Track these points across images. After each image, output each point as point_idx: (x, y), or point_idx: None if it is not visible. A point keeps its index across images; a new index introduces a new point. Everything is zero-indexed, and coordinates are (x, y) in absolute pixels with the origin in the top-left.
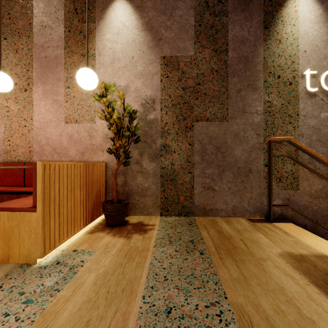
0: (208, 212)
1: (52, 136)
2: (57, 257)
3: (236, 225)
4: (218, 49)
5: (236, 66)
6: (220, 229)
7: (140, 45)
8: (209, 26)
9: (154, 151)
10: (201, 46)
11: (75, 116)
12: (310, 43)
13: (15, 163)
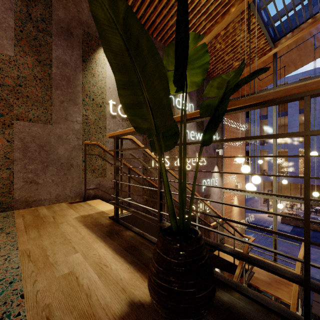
0: (31, 203)
1: None
2: None
3: (55, 208)
4: (41, 61)
5: (60, 82)
6: (38, 214)
7: None
8: (32, 37)
9: None
10: (23, 51)
11: None
12: (112, 83)
13: None
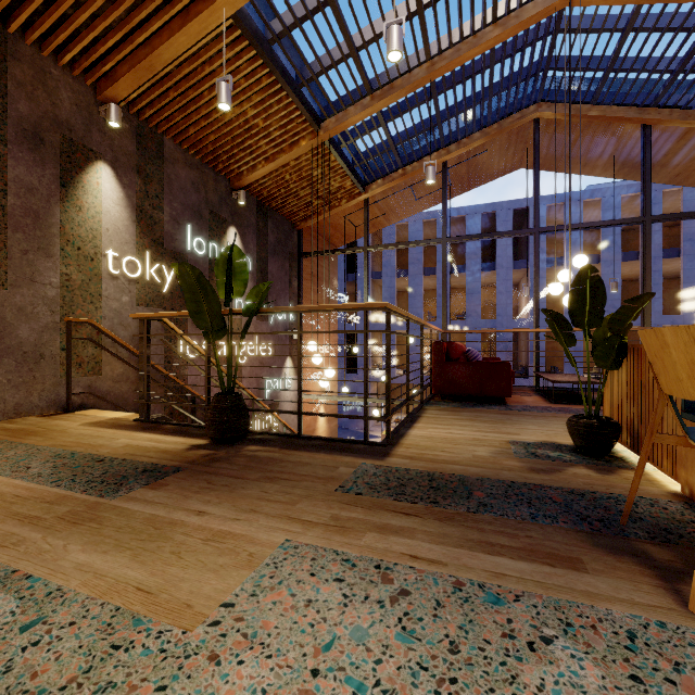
0: None
1: None
2: None
3: (26, 422)
4: None
5: (21, 219)
6: (5, 428)
7: None
8: None
9: None
10: None
11: None
12: (113, 223)
13: None
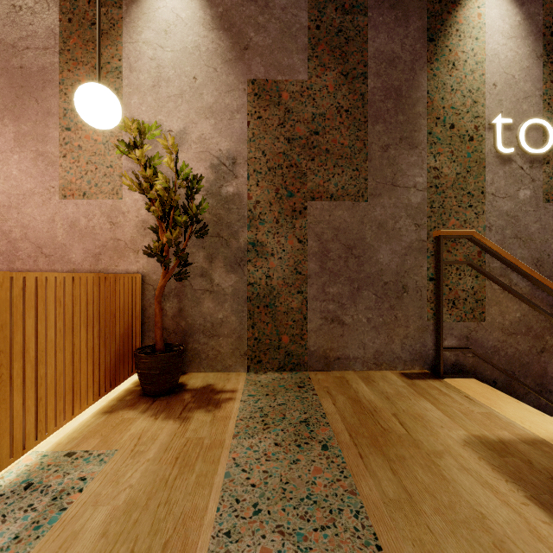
0: (332, 363)
1: (33, 222)
2: (29, 472)
3: (382, 385)
4: (349, 73)
5: (381, 105)
6: (356, 395)
7: (209, 56)
8: (334, 30)
9: (235, 254)
10: (320, 65)
11: (81, 184)
12: (502, 71)
13: None
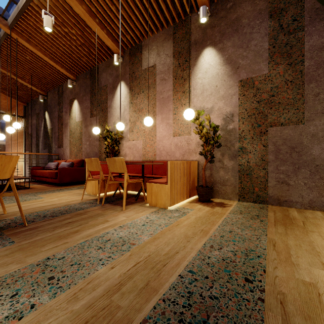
0: (282, 202)
1: (166, 145)
2: (176, 208)
3: (307, 214)
4: (292, 63)
5: (313, 73)
6: (287, 214)
7: (222, 76)
8: (283, 45)
9: (233, 153)
10: (275, 64)
11: (178, 131)
12: None
13: (148, 161)
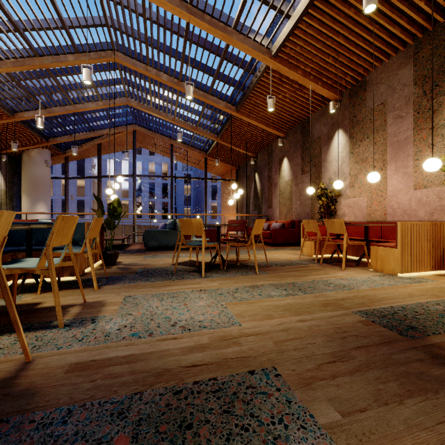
0: None
1: (402, 201)
2: (409, 277)
3: None
4: None
5: None
6: None
7: None
8: None
9: None
10: None
11: (423, 182)
12: None
13: (374, 222)
